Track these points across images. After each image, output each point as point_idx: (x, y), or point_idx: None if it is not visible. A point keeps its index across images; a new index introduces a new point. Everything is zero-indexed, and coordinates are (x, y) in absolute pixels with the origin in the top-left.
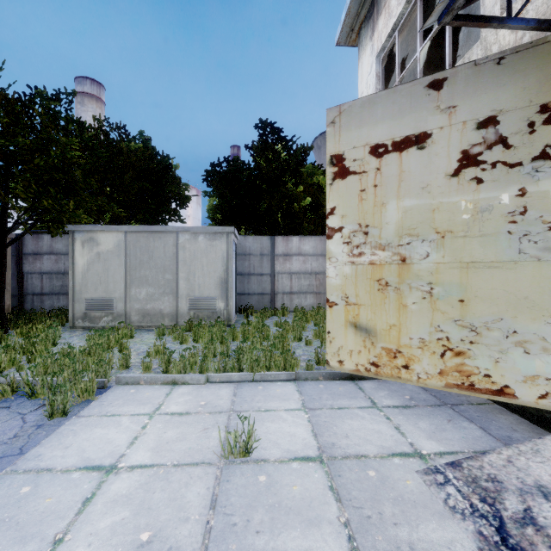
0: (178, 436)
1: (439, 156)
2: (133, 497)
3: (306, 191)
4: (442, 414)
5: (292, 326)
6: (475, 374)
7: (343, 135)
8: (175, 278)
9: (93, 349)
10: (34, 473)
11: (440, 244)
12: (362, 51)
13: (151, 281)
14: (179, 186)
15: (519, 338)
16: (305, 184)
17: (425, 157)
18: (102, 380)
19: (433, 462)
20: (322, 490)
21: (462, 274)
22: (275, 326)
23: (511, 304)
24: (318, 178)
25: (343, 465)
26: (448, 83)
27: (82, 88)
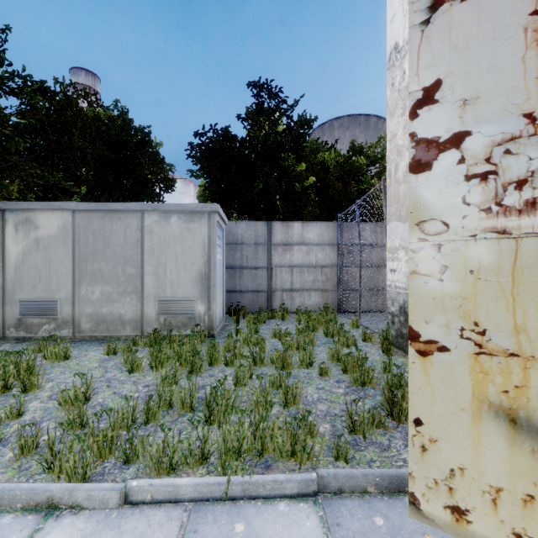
0: None
1: None
2: None
3: (308, 170)
4: None
5: (296, 340)
6: None
7: None
8: (139, 272)
9: None
10: None
11: None
12: None
13: (108, 277)
14: (162, 166)
15: None
16: (307, 164)
17: None
18: None
19: None
20: None
21: None
22: (273, 337)
23: None
24: (323, 156)
25: None
26: None
27: (76, 79)
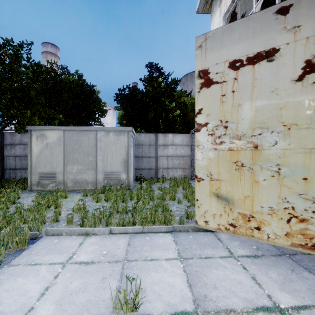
0: (81, 287)
1: (286, 66)
2: None
3: (176, 106)
4: (284, 264)
5: (168, 190)
6: None
7: (208, 55)
8: (95, 159)
9: (35, 208)
10: None
11: (286, 135)
12: (213, 15)
13: (80, 161)
14: (100, 104)
15: None
16: (176, 102)
17: (274, 67)
18: (35, 232)
19: None
20: None
21: (306, 157)
22: (158, 190)
23: None
24: (184, 99)
25: None
26: (293, 8)
27: (46, 49)
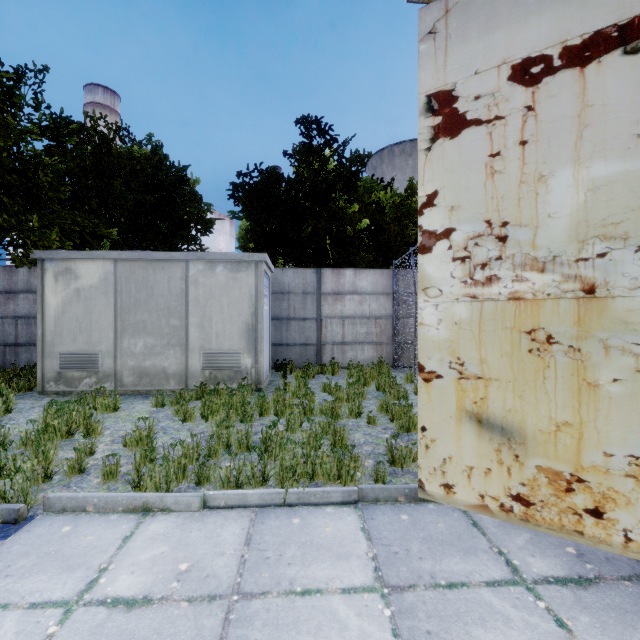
0: None
1: None
2: None
3: (362, 211)
4: None
5: (346, 393)
6: None
7: (452, 53)
8: (183, 324)
9: (31, 438)
10: None
11: None
12: None
13: (151, 329)
14: (200, 206)
15: None
16: (360, 203)
17: None
18: (15, 507)
19: None
20: None
21: None
22: (323, 391)
23: None
24: (378, 195)
25: None
26: None
27: (93, 97)
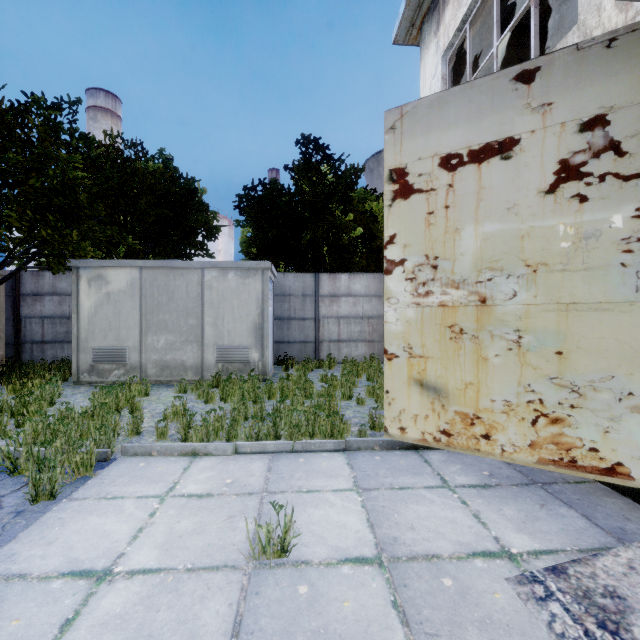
0: (195, 528)
1: (530, 167)
2: (129, 617)
3: (356, 220)
4: (531, 496)
5: (340, 381)
6: (577, 447)
7: (405, 144)
8: (200, 323)
9: (96, 410)
10: (2, 582)
11: (531, 281)
12: (424, 50)
13: (172, 327)
14: (206, 214)
15: (636, 402)
16: (355, 212)
17: (512, 169)
18: (105, 450)
19: (527, 566)
20: (383, 607)
21: (560, 318)
22: (320, 381)
23: (626, 357)
24: (371, 205)
25: (410, 569)
26: (541, 73)
27: (94, 101)
